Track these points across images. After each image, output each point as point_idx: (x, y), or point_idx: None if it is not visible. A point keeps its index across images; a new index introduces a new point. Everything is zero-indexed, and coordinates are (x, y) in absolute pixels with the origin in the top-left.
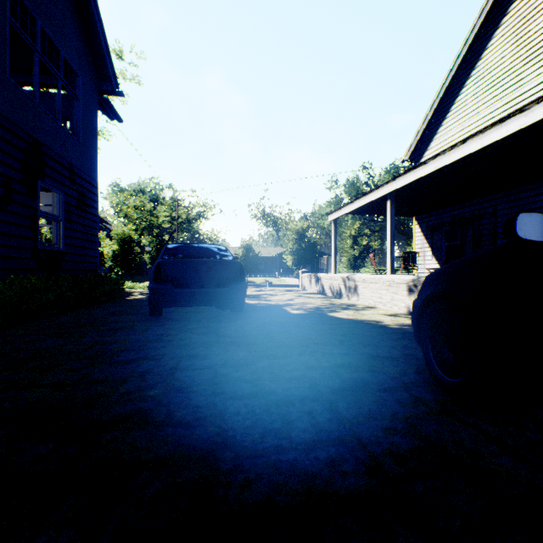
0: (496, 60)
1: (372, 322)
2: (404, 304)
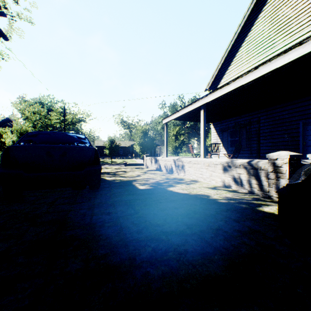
0: (260, 32)
1: (204, 197)
2: (220, 179)
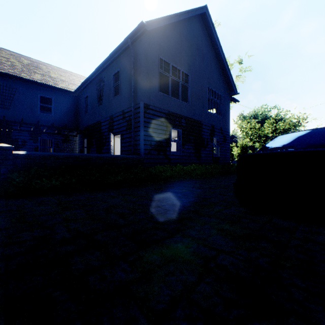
0: None
1: None
2: None
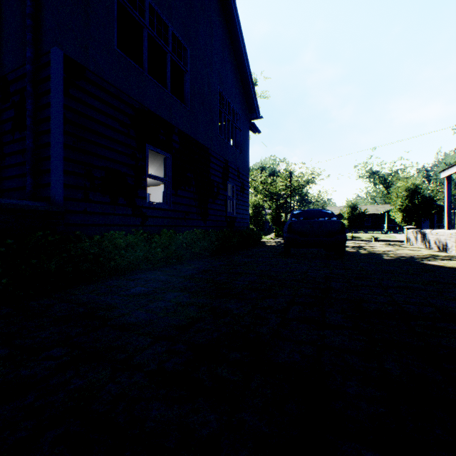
0: None
1: None
2: None
